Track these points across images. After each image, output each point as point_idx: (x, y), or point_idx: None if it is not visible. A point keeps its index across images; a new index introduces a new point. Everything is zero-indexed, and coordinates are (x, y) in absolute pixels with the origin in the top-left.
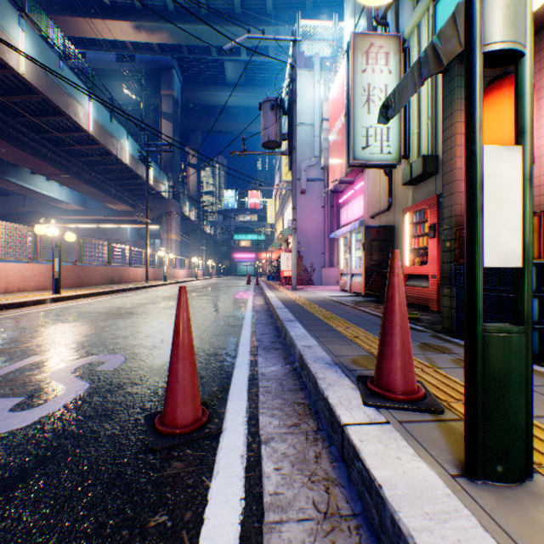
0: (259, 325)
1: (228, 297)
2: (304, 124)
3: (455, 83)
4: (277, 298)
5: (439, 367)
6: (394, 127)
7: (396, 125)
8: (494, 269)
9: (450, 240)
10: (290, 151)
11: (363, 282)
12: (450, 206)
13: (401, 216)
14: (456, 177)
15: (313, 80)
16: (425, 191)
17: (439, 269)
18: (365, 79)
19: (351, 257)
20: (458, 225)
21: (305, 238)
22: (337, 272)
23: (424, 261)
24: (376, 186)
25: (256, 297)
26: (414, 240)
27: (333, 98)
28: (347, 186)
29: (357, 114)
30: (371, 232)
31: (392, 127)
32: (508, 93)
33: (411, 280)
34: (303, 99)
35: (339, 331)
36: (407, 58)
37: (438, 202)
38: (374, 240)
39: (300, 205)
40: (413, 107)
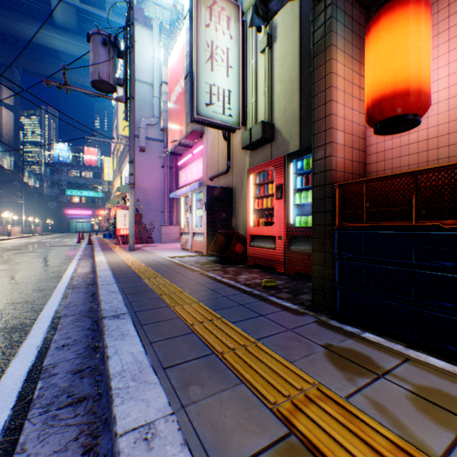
0: (66, 319)
1: (40, 264)
2: (144, 82)
3: (331, 12)
4: (108, 265)
5: (440, 456)
6: (235, 91)
7: (237, 90)
8: (404, 237)
9: (325, 199)
10: (127, 99)
11: (205, 241)
12: (325, 159)
13: (239, 179)
14: (333, 124)
15: (153, 41)
16: (262, 157)
17: (287, 230)
18: (209, 35)
19: (193, 216)
20: (334, 182)
21: (145, 196)
22: (176, 230)
23: (269, 222)
24: (216, 150)
25: (83, 260)
26: (258, 201)
27: (173, 63)
28: (186, 150)
29: (201, 67)
30: (213, 192)
31: (233, 92)
32: (414, 13)
33: (256, 240)
34: (143, 56)
35: (200, 337)
36: (245, 31)
37: (285, 163)
38: (215, 201)
39: (139, 162)
40: (251, 77)
